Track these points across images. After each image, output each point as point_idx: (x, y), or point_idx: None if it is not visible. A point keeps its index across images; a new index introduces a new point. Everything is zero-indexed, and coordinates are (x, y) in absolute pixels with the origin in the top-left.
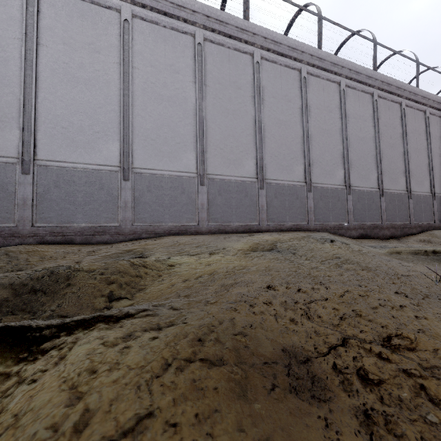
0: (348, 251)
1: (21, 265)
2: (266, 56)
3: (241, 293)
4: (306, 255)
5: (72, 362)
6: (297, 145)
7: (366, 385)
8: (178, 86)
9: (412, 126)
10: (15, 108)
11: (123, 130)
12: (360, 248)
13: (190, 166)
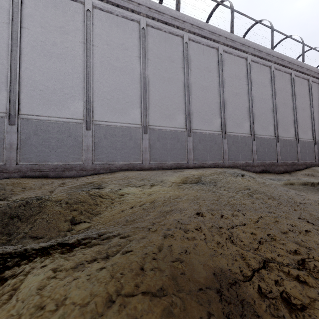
0: (255, 183)
1: (7, 194)
2: (192, 38)
3: (176, 220)
4: (224, 187)
5: (24, 295)
6: (215, 104)
7: (291, 310)
8: (127, 60)
9: (299, 90)
10: (4, 75)
11: (86, 92)
12: (264, 181)
13: (136, 119)
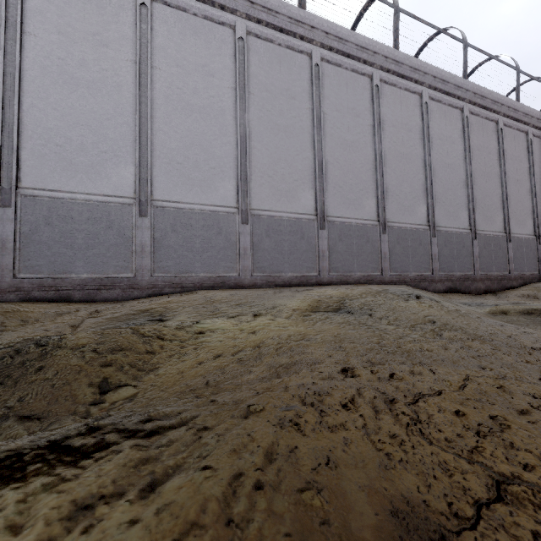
0: (443, 311)
1: None
2: (327, 57)
3: (304, 385)
4: (388, 318)
5: None
6: (367, 173)
7: None
8: (212, 93)
9: (511, 151)
10: None
11: (139, 150)
12: (455, 306)
13: (229, 198)
